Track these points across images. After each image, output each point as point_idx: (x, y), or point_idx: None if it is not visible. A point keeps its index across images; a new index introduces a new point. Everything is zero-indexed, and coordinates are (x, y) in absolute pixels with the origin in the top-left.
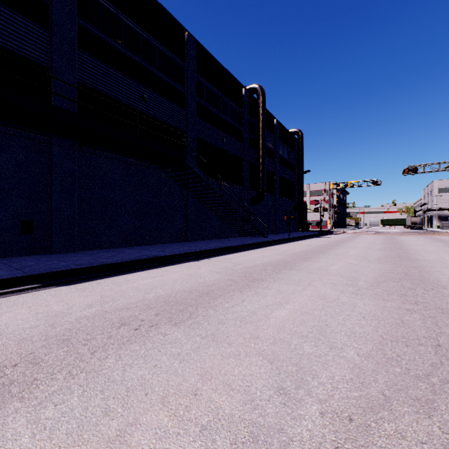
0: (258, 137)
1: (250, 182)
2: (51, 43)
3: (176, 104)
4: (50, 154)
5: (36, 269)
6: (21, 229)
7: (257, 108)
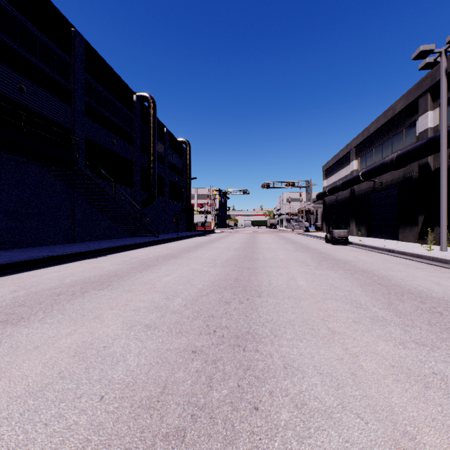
0: (149, 143)
1: (142, 184)
2: None
3: (61, 100)
4: None
5: None
6: None
7: (149, 116)
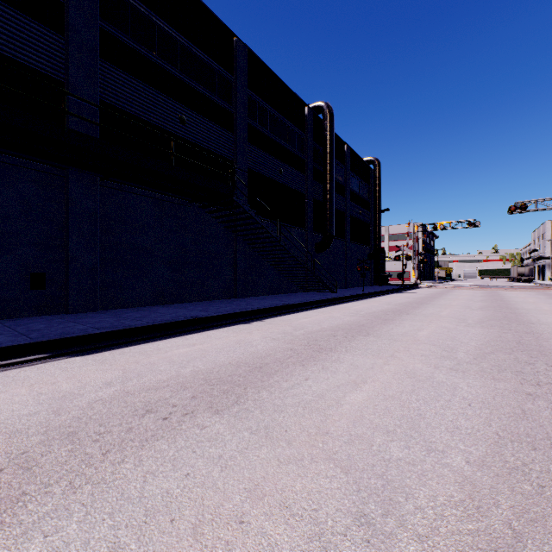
0: (324, 167)
1: (315, 223)
2: (67, 52)
3: (222, 127)
4: (65, 190)
5: (46, 333)
6: (30, 283)
7: (323, 131)
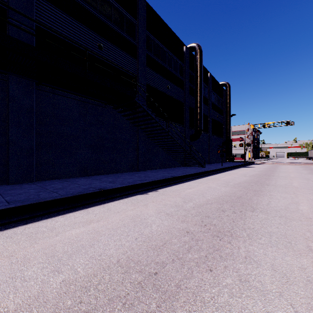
0: (196, 85)
1: (190, 122)
2: None
3: (128, 54)
4: (7, 90)
5: None
6: None
7: (195, 62)
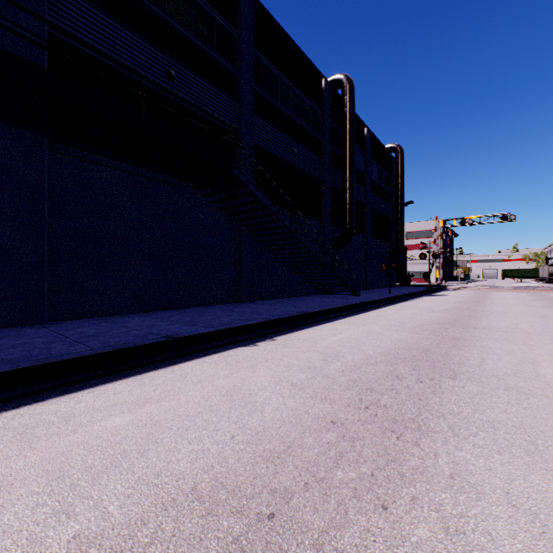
0: (344, 149)
1: (332, 215)
2: None
3: (222, 91)
4: None
5: None
6: None
7: (343, 108)
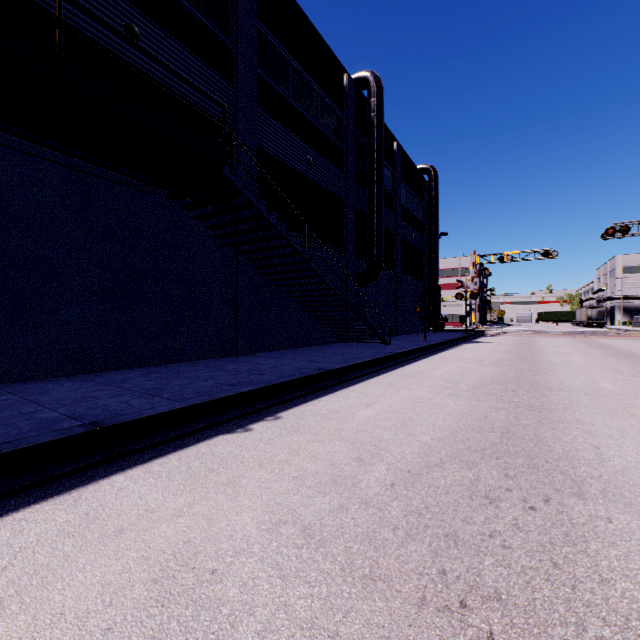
0: (371, 164)
1: (357, 244)
2: None
3: (211, 68)
4: None
5: None
6: None
7: (369, 112)
